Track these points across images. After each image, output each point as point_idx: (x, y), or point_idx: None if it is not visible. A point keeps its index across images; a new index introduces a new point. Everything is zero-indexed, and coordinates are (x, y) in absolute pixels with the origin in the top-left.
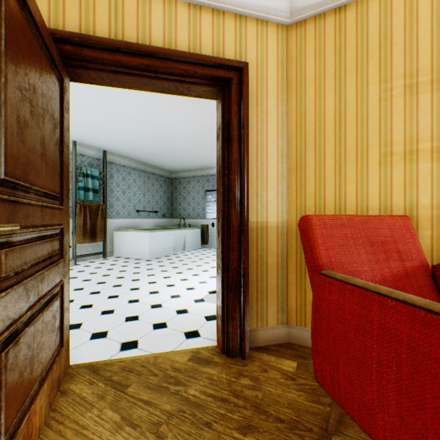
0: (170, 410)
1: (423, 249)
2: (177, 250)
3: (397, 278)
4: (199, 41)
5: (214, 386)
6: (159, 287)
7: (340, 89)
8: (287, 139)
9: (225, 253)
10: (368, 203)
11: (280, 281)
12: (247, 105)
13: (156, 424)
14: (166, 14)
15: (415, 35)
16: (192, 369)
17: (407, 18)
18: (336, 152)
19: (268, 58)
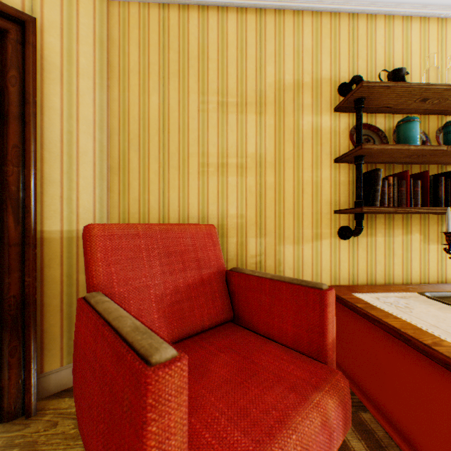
0: None
1: (232, 255)
2: None
3: (192, 287)
4: None
5: None
6: None
7: (165, 90)
8: (108, 133)
9: None
10: (189, 211)
11: None
12: (34, 75)
13: None
14: None
15: (226, 58)
16: None
17: (220, 39)
18: (161, 156)
19: (80, 28)
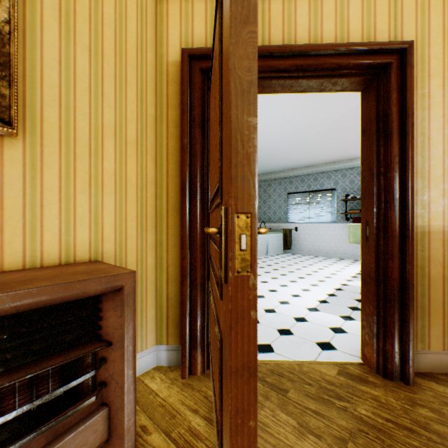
0: (347, 427)
1: None
2: (260, 255)
3: None
4: (346, 30)
5: (386, 409)
6: (261, 292)
7: None
8: None
9: (380, 261)
10: None
11: (446, 297)
12: (411, 90)
13: (340, 439)
14: (310, 9)
15: None
16: (348, 385)
17: None
18: None
19: (430, 32)
